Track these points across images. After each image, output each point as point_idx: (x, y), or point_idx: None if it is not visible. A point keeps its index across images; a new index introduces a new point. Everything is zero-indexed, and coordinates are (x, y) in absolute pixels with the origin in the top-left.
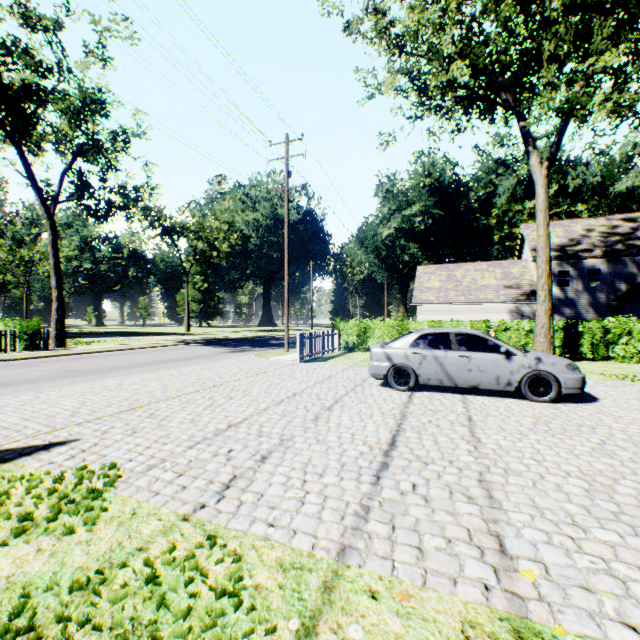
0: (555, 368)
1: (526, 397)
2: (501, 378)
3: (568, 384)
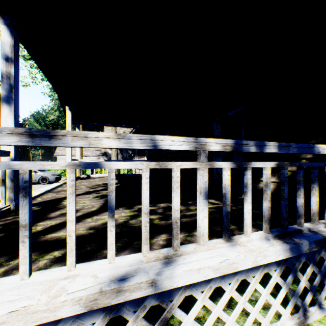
0: (49, 175)
1: (41, 183)
2: (34, 179)
3: (52, 179)
